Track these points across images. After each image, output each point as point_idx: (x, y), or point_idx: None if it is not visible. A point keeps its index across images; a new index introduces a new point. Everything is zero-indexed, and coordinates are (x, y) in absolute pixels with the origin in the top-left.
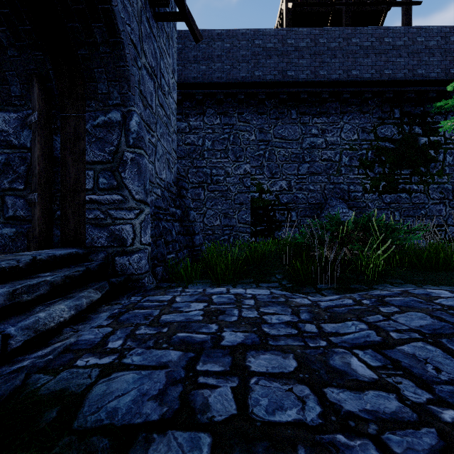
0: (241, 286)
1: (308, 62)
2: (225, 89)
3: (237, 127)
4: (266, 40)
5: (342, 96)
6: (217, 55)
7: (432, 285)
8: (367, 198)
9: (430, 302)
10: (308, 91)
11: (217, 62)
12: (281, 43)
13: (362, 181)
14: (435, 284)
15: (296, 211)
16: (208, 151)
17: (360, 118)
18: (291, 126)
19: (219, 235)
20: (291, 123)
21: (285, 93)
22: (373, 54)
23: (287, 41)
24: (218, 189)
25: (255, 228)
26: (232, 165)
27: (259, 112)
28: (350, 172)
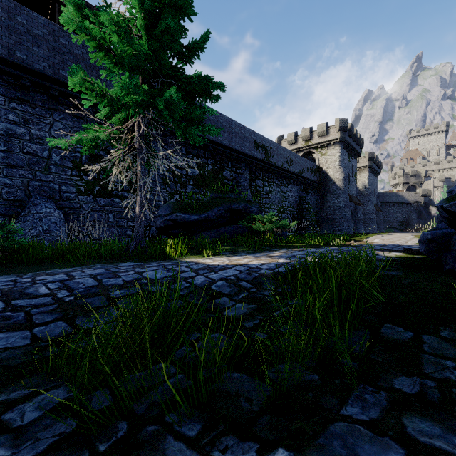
0: None
1: None
2: None
3: None
4: None
5: (50, 91)
6: None
7: None
8: (81, 200)
9: None
10: None
11: None
12: None
13: (76, 183)
14: None
15: None
16: None
17: (74, 121)
18: None
19: None
20: None
21: None
22: (84, 65)
23: None
24: None
25: None
26: None
27: None
28: (62, 172)
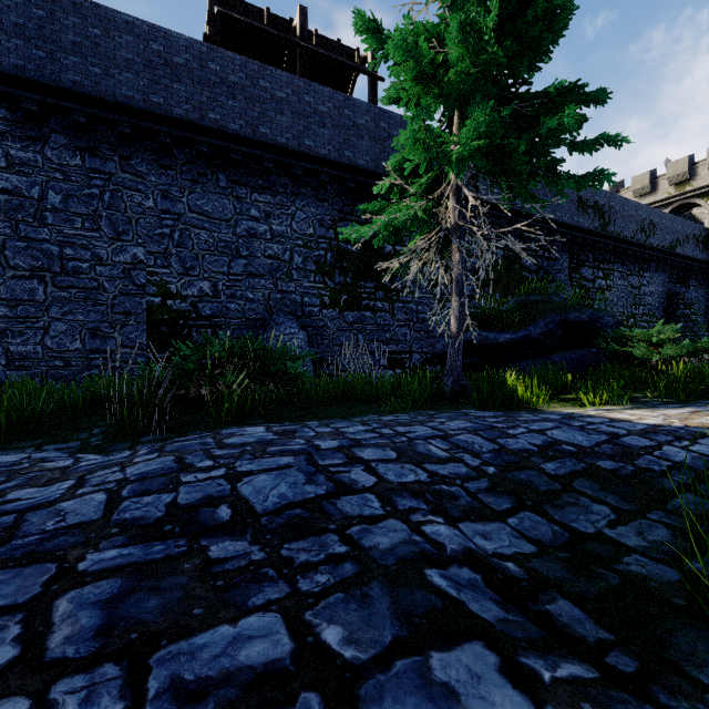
0: (2, 453)
1: (242, 107)
2: (92, 107)
3: (120, 180)
4: (172, 49)
5: (292, 170)
6: (72, 41)
7: (290, 422)
8: (325, 316)
9: (216, 442)
10: (243, 151)
11: (72, 54)
12: (200, 64)
13: (319, 292)
14: (297, 420)
15: (226, 330)
16: (54, 212)
17: (318, 207)
18: (219, 198)
19: (80, 369)
20: (218, 194)
21: (206, 144)
22: (331, 126)
23: (209, 64)
24: (77, 284)
25: (154, 355)
26: (108, 245)
27: (162, 164)
28: (304, 278)
